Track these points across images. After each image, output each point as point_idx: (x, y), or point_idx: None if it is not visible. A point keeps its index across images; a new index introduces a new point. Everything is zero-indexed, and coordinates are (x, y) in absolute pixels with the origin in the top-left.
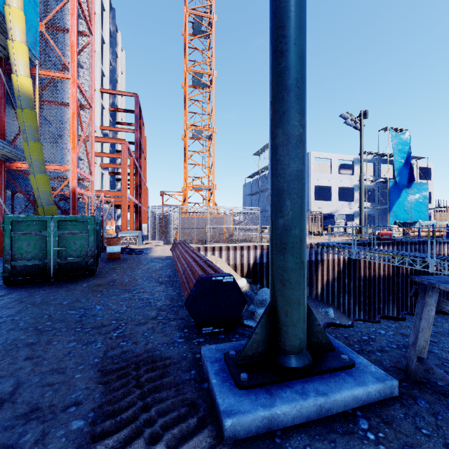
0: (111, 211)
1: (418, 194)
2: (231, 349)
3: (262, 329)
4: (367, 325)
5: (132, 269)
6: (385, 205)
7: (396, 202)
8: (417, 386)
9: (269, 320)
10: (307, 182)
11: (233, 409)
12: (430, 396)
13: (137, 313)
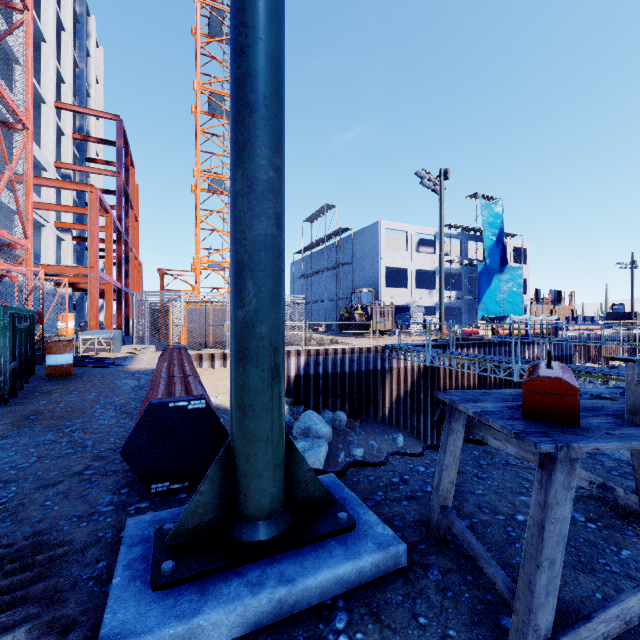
0: (78, 299)
1: (512, 282)
2: (177, 517)
3: (213, 485)
4: (406, 461)
5: (83, 392)
6: (474, 295)
7: (486, 291)
8: (437, 548)
9: (224, 469)
10: (376, 261)
11: (124, 630)
12: (448, 562)
13: (52, 466)
